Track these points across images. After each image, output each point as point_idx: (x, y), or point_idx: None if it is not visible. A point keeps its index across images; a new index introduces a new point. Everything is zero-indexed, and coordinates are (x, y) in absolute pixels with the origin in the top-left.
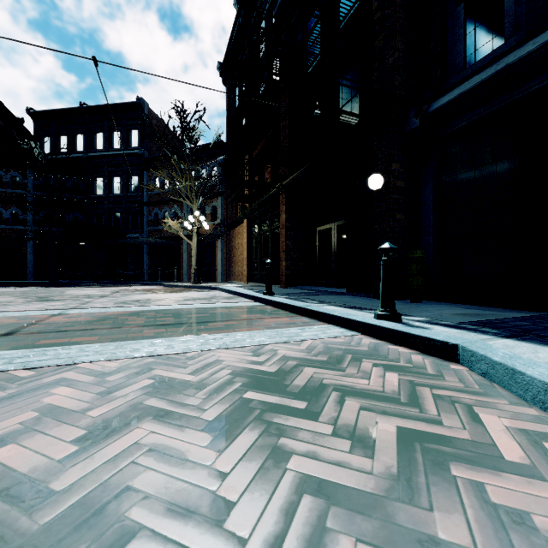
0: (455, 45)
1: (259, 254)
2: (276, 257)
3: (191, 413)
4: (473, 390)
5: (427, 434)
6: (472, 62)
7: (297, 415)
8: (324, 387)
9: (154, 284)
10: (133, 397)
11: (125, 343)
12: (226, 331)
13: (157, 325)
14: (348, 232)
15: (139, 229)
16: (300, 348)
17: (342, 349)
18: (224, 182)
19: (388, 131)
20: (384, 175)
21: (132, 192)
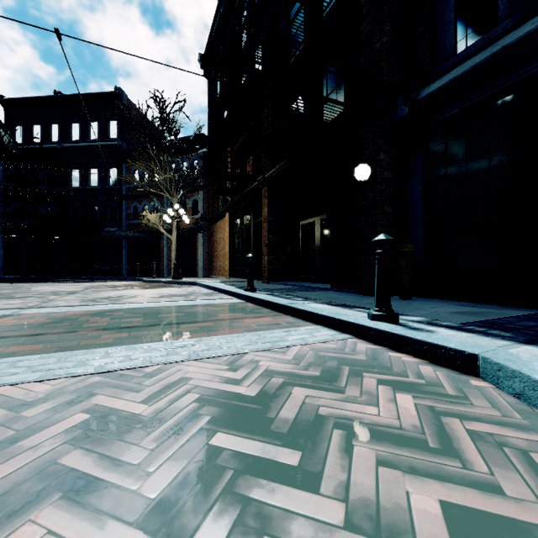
0: (444, 30)
1: (240, 249)
2: (259, 251)
3: (126, 480)
4: (515, 420)
5: (490, 517)
6: (463, 48)
7: (288, 480)
8: (322, 421)
9: (132, 280)
10: (47, 449)
11: (72, 354)
12: (200, 335)
13: (120, 328)
14: (332, 225)
15: (117, 222)
16: (286, 358)
17: (335, 359)
18: (206, 176)
19: (375, 119)
20: (371, 165)
21: (110, 184)
